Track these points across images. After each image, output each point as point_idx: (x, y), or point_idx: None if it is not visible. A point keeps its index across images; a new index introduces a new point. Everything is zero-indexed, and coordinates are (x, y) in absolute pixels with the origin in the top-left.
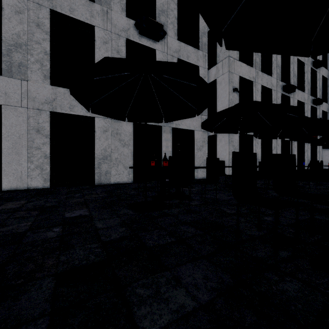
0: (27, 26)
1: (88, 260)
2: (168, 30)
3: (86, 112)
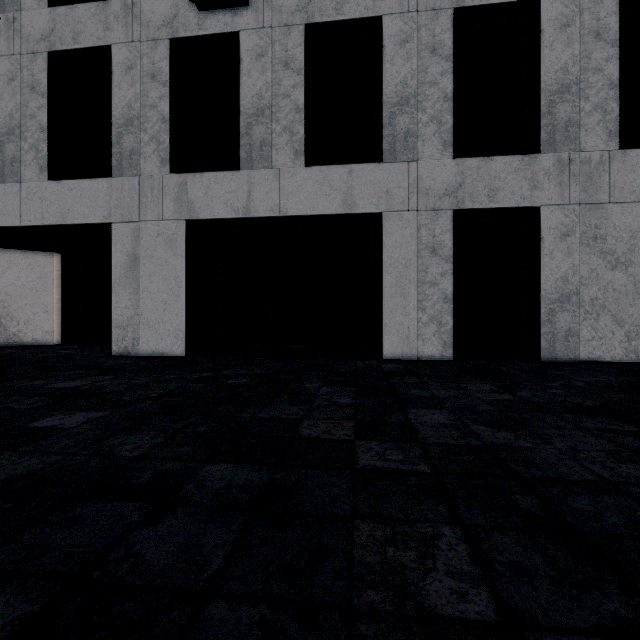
0: (416, 60)
1: None
2: None
3: (520, 200)
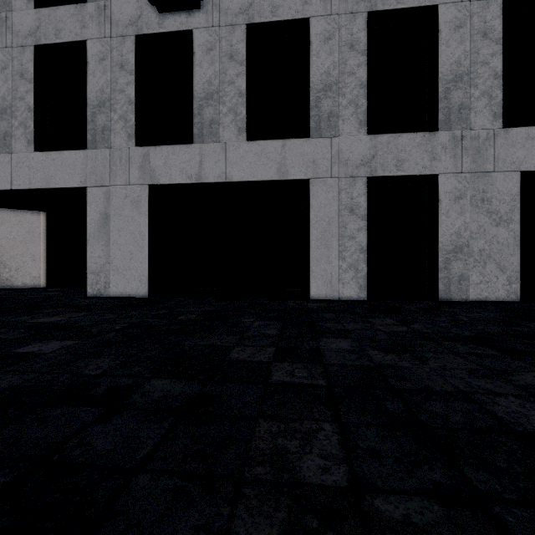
0: (338, 54)
1: None
2: None
3: (422, 169)
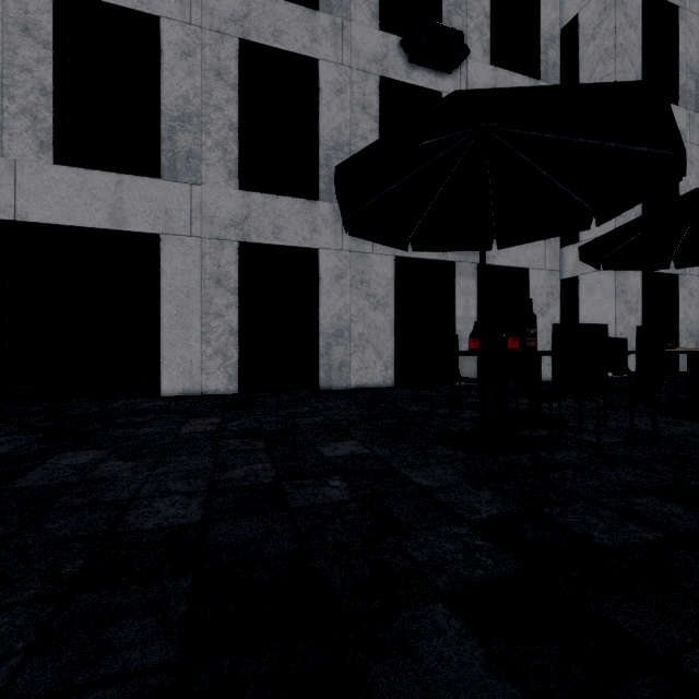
0: (200, 79)
1: (484, 567)
2: (469, 45)
3: (302, 240)
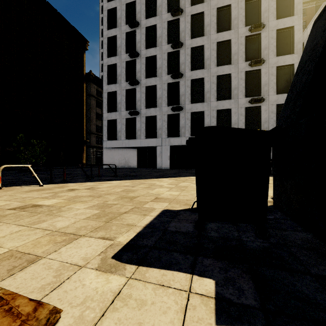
0: (210, 118)
1: None
2: (269, 92)
3: None
